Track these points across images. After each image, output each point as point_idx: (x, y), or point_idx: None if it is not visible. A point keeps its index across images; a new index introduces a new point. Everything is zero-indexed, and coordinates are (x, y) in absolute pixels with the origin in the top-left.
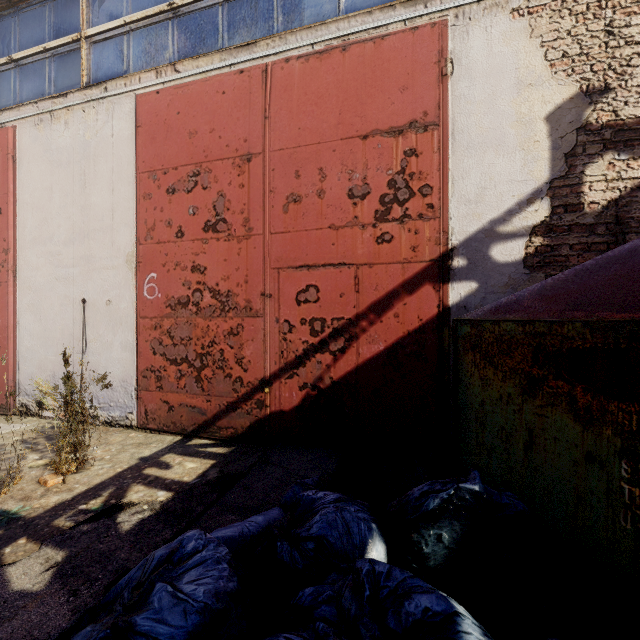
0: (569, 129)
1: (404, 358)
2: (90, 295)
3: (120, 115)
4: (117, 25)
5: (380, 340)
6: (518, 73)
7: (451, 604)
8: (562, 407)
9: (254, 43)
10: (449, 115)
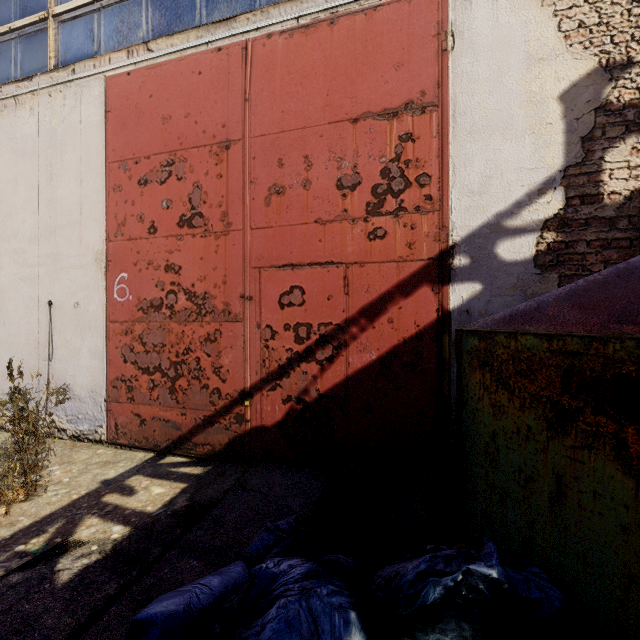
0: (586, 109)
1: (399, 369)
2: (57, 297)
3: (89, 99)
4: (87, 2)
5: (372, 348)
6: (528, 46)
7: None
8: (605, 452)
9: (233, 18)
10: (450, 95)
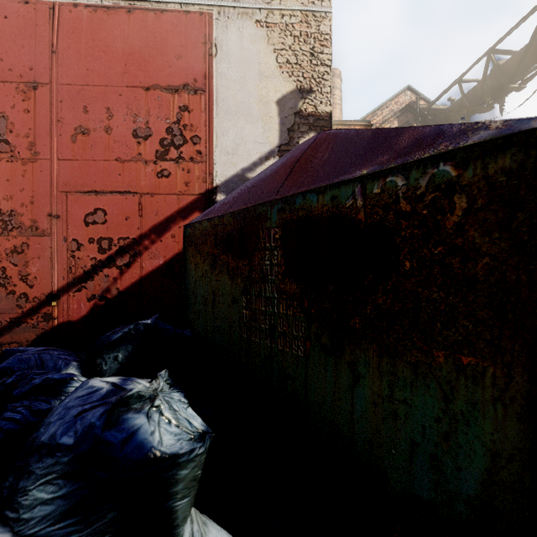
0: (290, 112)
1: (179, 270)
2: None
3: None
4: None
5: (160, 256)
6: (260, 66)
7: (74, 375)
8: (225, 272)
9: None
10: (214, 86)
